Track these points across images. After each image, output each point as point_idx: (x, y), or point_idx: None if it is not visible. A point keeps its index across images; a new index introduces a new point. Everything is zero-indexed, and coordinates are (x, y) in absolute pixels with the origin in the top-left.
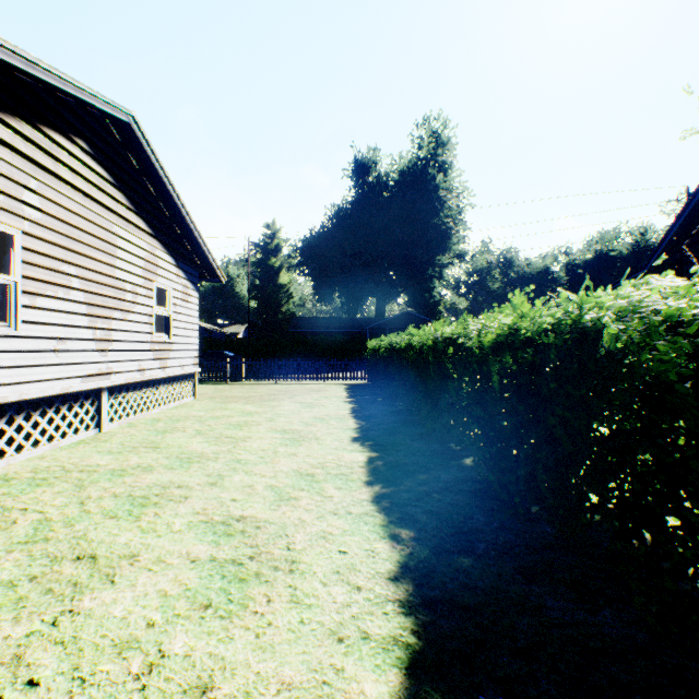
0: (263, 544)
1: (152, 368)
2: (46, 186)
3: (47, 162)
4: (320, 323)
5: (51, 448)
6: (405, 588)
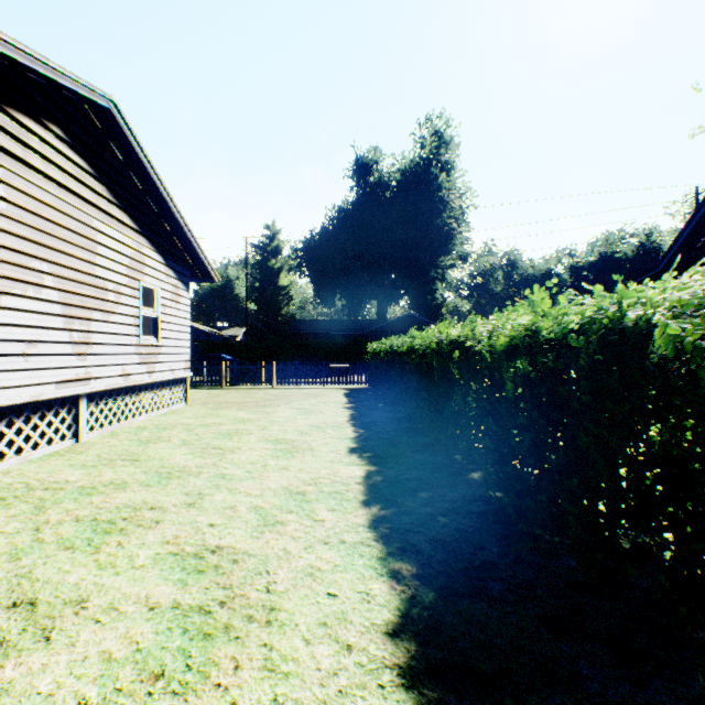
0: (239, 584)
1: (138, 373)
2: (13, 174)
3: (14, 147)
4: (321, 326)
5: (20, 461)
6: (406, 647)
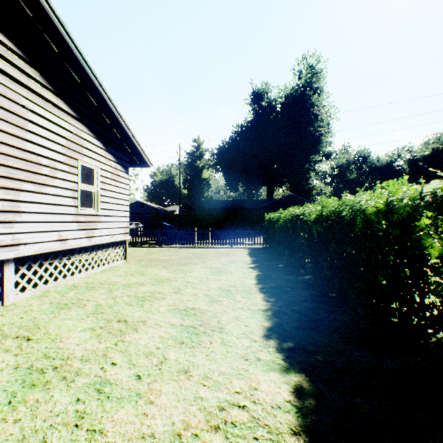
0: None
1: (76, 238)
2: None
3: None
4: (229, 204)
5: None
6: None
